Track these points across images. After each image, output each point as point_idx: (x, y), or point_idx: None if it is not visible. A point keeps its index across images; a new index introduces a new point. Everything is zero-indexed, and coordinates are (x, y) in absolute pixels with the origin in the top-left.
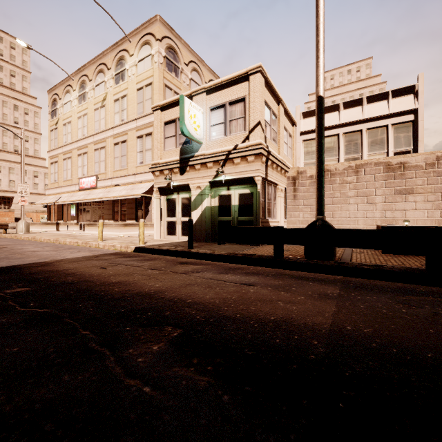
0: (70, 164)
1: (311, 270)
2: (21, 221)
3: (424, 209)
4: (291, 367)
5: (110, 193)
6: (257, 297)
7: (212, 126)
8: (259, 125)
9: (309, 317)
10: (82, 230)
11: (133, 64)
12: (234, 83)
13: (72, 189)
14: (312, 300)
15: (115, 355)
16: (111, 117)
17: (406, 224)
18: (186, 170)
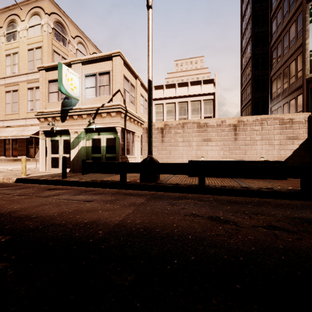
0: None
1: (141, 189)
2: None
3: (216, 150)
4: (72, 248)
5: (0, 133)
6: (88, 209)
7: (86, 88)
8: (119, 92)
9: (111, 218)
10: None
11: (24, 28)
12: (102, 60)
13: None
14: (122, 208)
15: None
16: (3, 69)
17: (202, 159)
18: (66, 119)
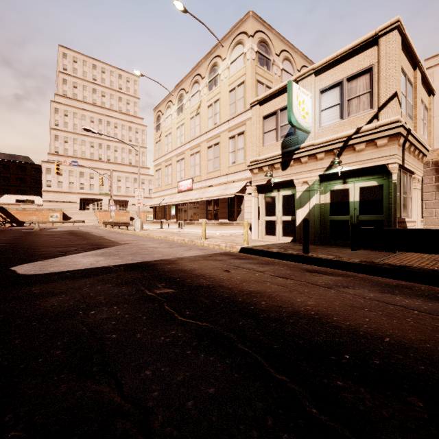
0: (171, 170)
1: None
2: (137, 220)
3: None
4: None
5: (204, 193)
6: None
7: (323, 111)
8: (395, 97)
9: None
10: (180, 228)
11: (225, 67)
12: (354, 53)
13: (172, 192)
14: None
15: None
16: (205, 123)
17: None
18: (290, 164)
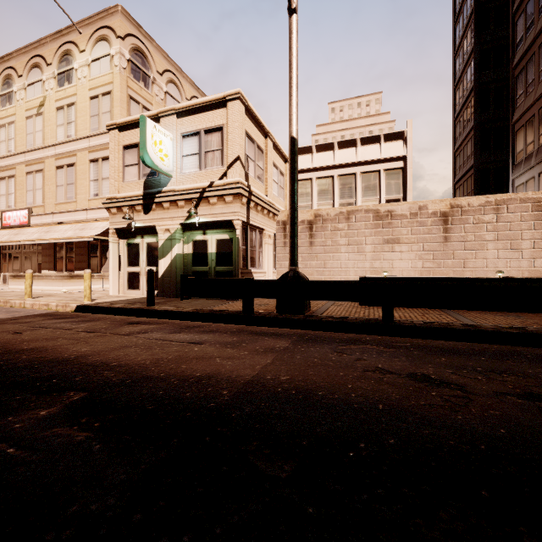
0: None
1: (279, 325)
2: None
3: (408, 259)
4: (184, 415)
5: (49, 233)
6: (198, 355)
7: (184, 157)
8: (238, 160)
9: (238, 370)
10: (7, 284)
11: (85, 63)
12: (210, 108)
13: None
14: (254, 355)
15: None
16: (52, 131)
17: (385, 275)
18: (152, 208)
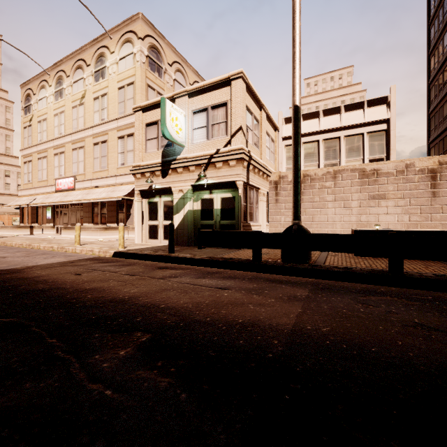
0: (46, 164)
1: (286, 273)
2: None
3: (395, 214)
4: (249, 366)
5: (89, 195)
6: (230, 300)
7: (194, 130)
8: (240, 130)
9: (275, 318)
10: (59, 233)
11: (114, 62)
12: (216, 87)
13: (47, 190)
14: (281, 302)
15: (81, 361)
16: (90, 116)
17: (377, 228)
18: (168, 173)
